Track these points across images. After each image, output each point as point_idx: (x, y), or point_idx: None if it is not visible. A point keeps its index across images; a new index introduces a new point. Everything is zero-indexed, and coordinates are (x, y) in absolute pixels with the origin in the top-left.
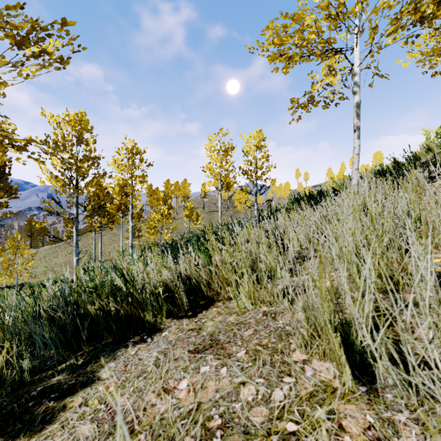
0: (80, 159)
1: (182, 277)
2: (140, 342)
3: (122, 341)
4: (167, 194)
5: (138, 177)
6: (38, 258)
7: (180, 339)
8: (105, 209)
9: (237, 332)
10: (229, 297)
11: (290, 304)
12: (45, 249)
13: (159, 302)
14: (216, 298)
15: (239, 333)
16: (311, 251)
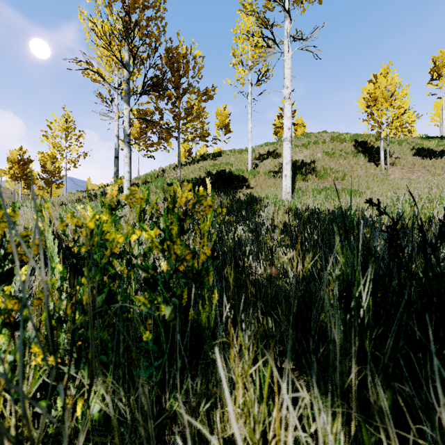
0: None
1: None
2: None
3: None
4: None
5: None
6: None
7: None
8: None
9: None
10: None
11: None
12: None
13: None
14: None
15: None
16: None
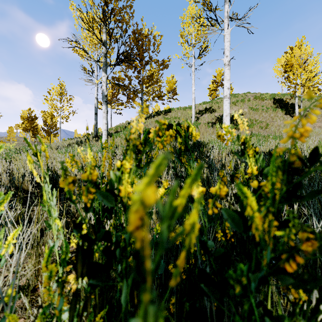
0: None
1: None
2: None
3: None
4: None
5: None
6: None
7: None
8: None
9: None
10: None
11: None
12: None
13: None
14: None
15: None
16: None
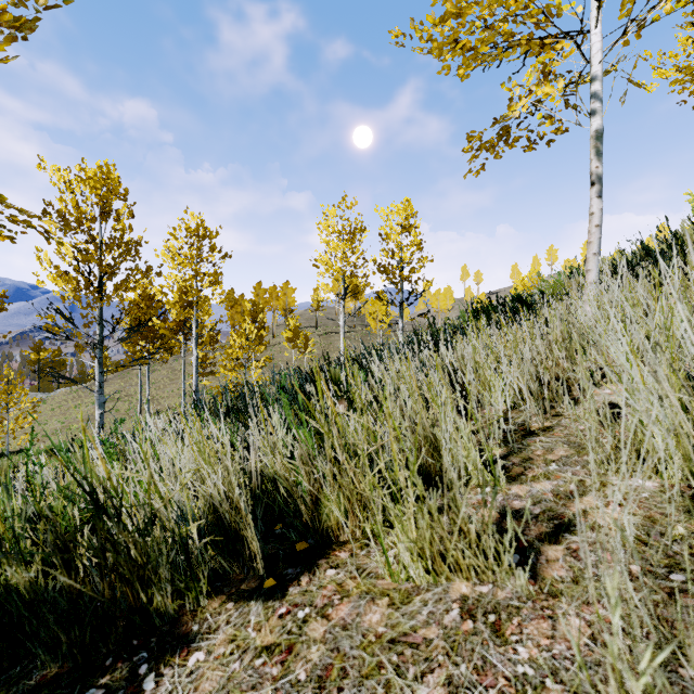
0: (106, 244)
1: (253, 487)
2: (125, 690)
3: (80, 681)
4: (258, 305)
5: (207, 276)
6: (50, 407)
7: (231, 690)
8: (156, 329)
9: (395, 683)
10: (366, 535)
11: (531, 577)
12: (61, 394)
13: (190, 558)
14: (333, 537)
15: (401, 691)
16: (538, 417)
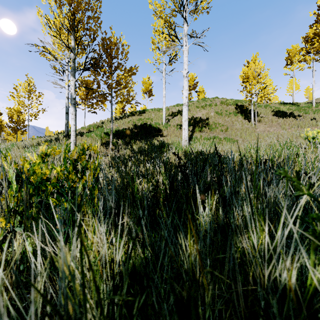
0: None
1: None
2: None
3: None
4: None
5: None
6: None
7: None
8: None
9: None
10: None
11: None
12: None
13: None
14: None
15: None
16: None
